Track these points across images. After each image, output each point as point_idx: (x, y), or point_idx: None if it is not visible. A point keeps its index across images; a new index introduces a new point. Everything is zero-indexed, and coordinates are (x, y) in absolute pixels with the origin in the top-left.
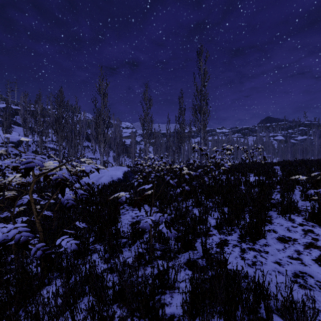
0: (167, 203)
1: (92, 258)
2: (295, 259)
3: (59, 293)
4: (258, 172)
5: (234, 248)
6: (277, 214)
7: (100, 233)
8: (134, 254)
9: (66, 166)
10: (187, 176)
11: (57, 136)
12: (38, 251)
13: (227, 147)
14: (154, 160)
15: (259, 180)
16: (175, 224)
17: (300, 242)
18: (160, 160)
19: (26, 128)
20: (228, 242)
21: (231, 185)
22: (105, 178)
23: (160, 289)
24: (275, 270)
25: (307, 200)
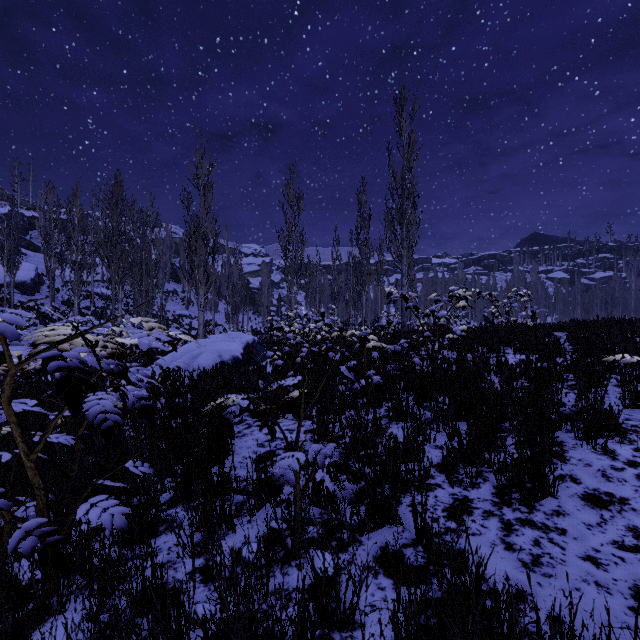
0: (335, 411)
1: (164, 542)
2: (631, 549)
3: (81, 636)
4: (522, 345)
5: (488, 519)
6: (574, 439)
7: (186, 482)
8: (261, 532)
9: (83, 337)
10: (375, 353)
11: (108, 271)
12: (29, 538)
13: (458, 292)
14: (308, 320)
15: (527, 362)
16: (351, 460)
17: (636, 505)
18: (319, 320)
19: (50, 254)
20: (471, 503)
21: (469, 372)
22: (206, 357)
23: (318, 629)
24: (588, 578)
25: (637, 406)
